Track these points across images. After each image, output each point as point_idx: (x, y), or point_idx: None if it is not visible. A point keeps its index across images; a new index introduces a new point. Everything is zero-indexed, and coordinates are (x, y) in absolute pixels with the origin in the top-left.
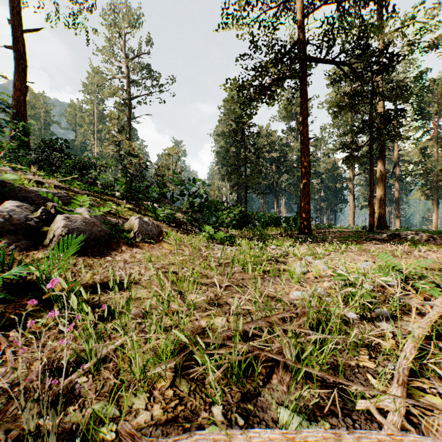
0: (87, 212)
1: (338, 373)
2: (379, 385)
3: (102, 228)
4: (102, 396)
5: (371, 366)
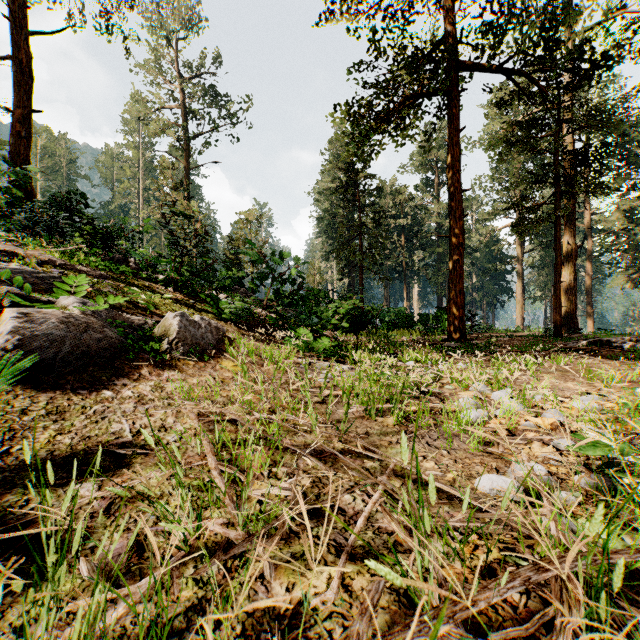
0: (78, 304)
1: None
2: None
3: (106, 333)
4: None
5: None
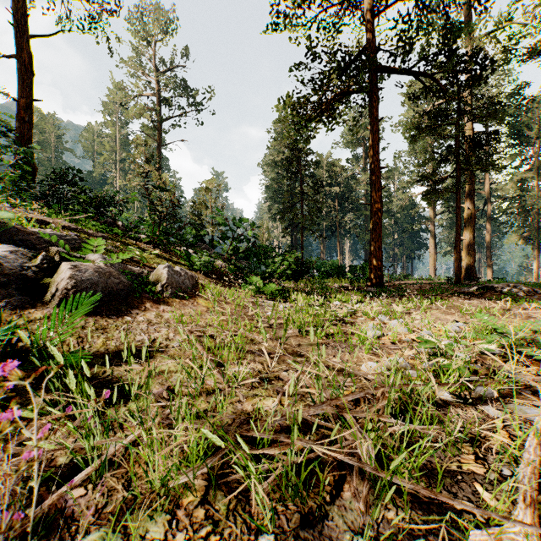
0: (101, 259)
1: (435, 482)
2: (497, 504)
3: (121, 279)
4: (104, 517)
5: (480, 471)
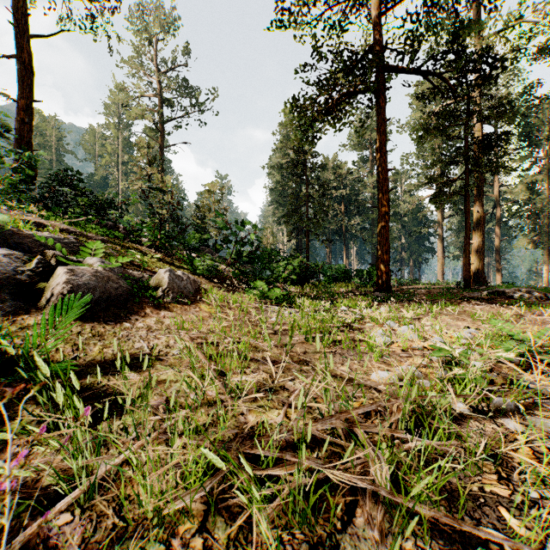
0: (100, 263)
1: (456, 506)
2: (528, 534)
3: (120, 284)
4: (91, 548)
5: (504, 493)
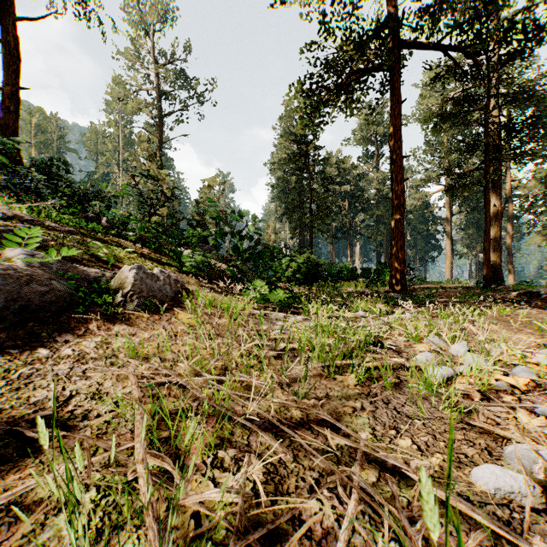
0: (24, 256)
1: None
2: None
3: (53, 286)
4: None
5: None
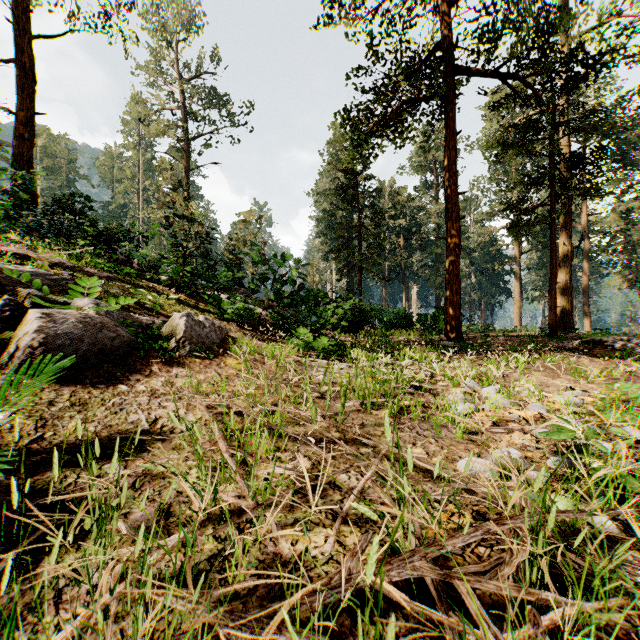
0: (92, 305)
1: None
2: None
3: (118, 333)
4: None
5: None
